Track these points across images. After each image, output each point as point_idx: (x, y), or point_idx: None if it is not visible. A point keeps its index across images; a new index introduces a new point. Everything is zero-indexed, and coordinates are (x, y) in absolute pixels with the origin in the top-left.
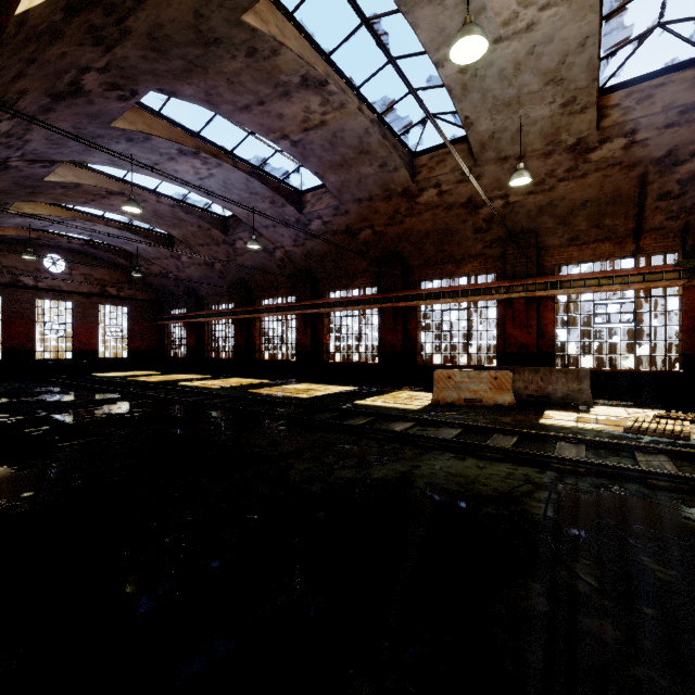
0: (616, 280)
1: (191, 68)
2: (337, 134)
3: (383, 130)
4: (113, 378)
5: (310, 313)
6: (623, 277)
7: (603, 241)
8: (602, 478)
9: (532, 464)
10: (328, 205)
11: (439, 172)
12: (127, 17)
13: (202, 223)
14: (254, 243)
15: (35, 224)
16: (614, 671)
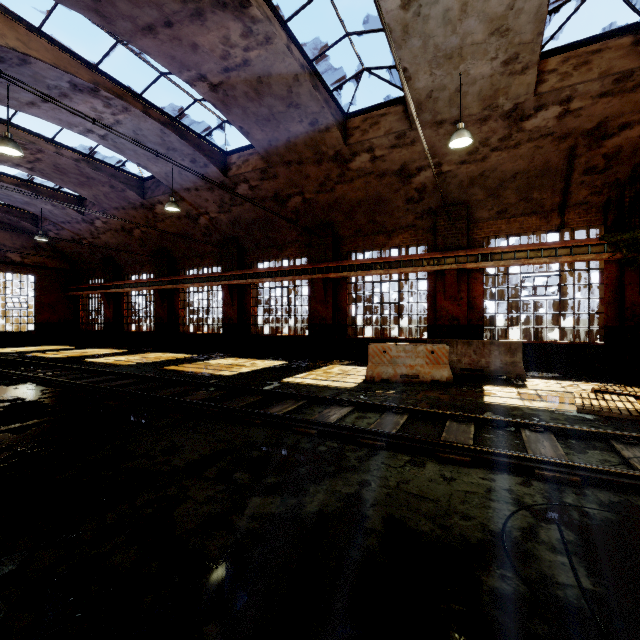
0: (544, 253)
1: None
2: (262, 78)
3: (315, 80)
4: (9, 354)
5: (236, 284)
6: (551, 250)
7: (530, 215)
8: (604, 490)
9: (508, 468)
10: (255, 168)
11: (372, 134)
12: None
13: (115, 182)
14: (173, 205)
15: None
16: None
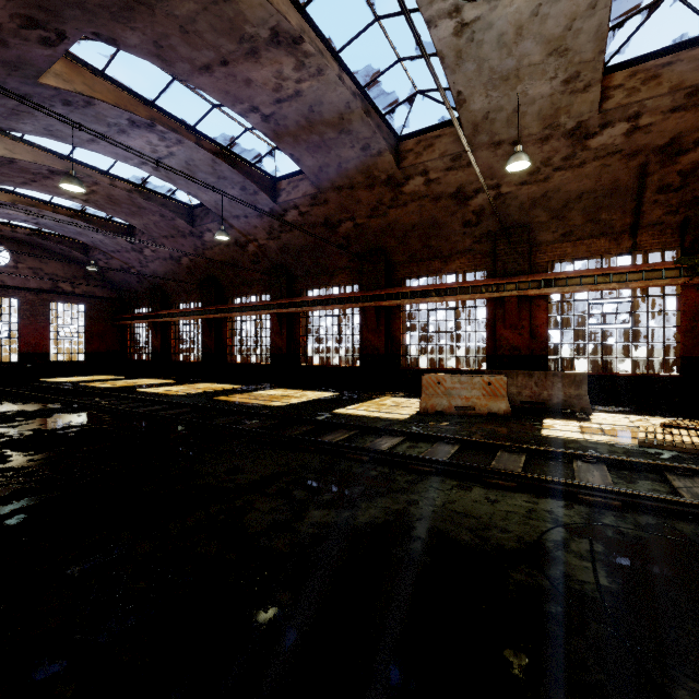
0: (613, 278)
1: (132, 6)
2: (314, 107)
3: (367, 106)
4: (64, 384)
5: (286, 312)
6: (621, 275)
7: (598, 237)
8: (644, 514)
9: (553, 494)
10: (305, 194)
11: (426, 157)
12: None
13: (165, 211)
14: (223, 234)
15: None
16: None
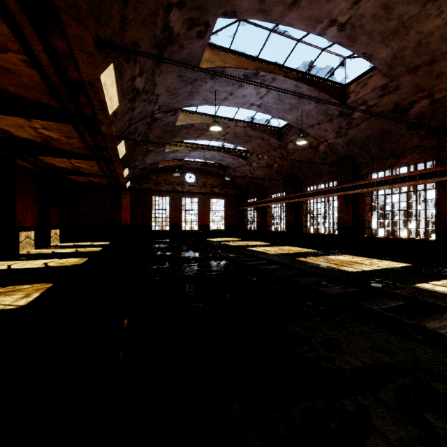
0: None
1: None
2: None
3: None
4: (215, 242)
5: (351, 193)
6: None
7: None
8: None
9: None
10: (374, 88)
11: None
12: None
13: (264, 135)
14: (302, 140)
15: (179, 156)
16: None
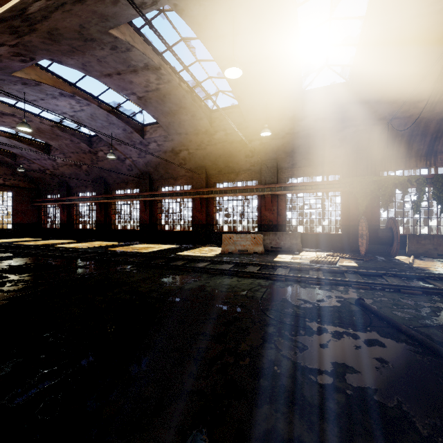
0: (313, 187)
1: (74, 51)
2: (166, 96)
3: (193, 97)
4: (2, 243)
5: (149, 200)
6: (316, 185)
7: (308, 166)
8: (291, 282)
9: (263, 278)
10: (161, 135)
11: (225, 122)
12: (36, 24)
13: (74, 138)
14: (112, 155)
15: None
16: (268, 339)
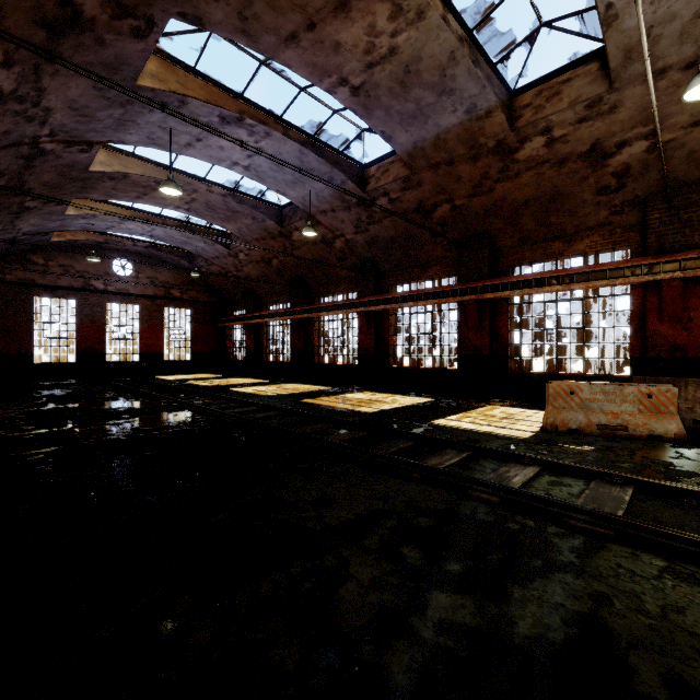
0: None
1: None
2: (410, 67)
3: (475, 54)
4: (172, 381)
5: (373, 310)
6: None
7: None
8: None
9: None
10: (396, 177)
11: (550, 110)
12: None
13: (256, 213)
14: (310, 230)
15: (98, 226)
16: None
